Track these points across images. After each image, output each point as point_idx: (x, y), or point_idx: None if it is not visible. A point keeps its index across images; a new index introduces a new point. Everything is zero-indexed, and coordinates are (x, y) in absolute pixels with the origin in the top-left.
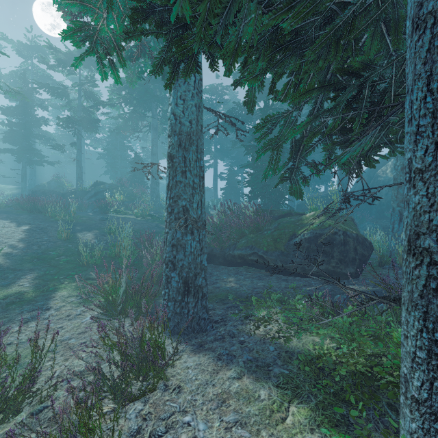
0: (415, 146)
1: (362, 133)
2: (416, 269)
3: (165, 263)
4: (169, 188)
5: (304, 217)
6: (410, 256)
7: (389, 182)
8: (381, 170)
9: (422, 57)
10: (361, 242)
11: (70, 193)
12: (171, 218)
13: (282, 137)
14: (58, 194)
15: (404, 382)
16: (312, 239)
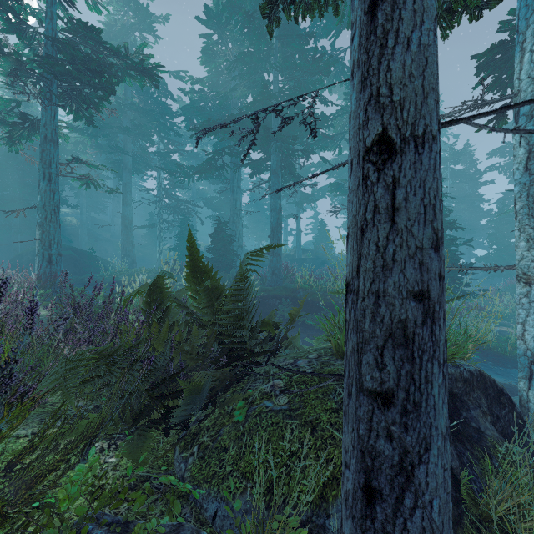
0: None
1: None
2: None
3: None
4: None
5: None
6: None
7: None
8: None
9: None
10: None
11: (299, 260)
12: None
13: None
14: (286, 260)
15: None
16: None
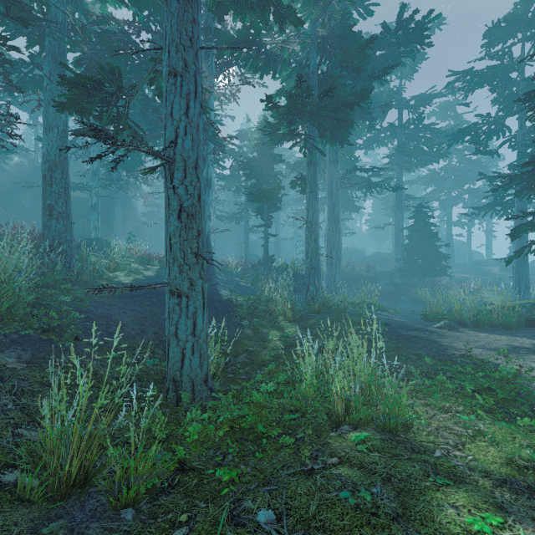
0: None
1: None
2: None
3: None
4: None
5: None
6: None
7: None
8: None
9: None
10: None
11: (392, 257)
12: None
13: None
14: (381, 258)
15: None
16: None
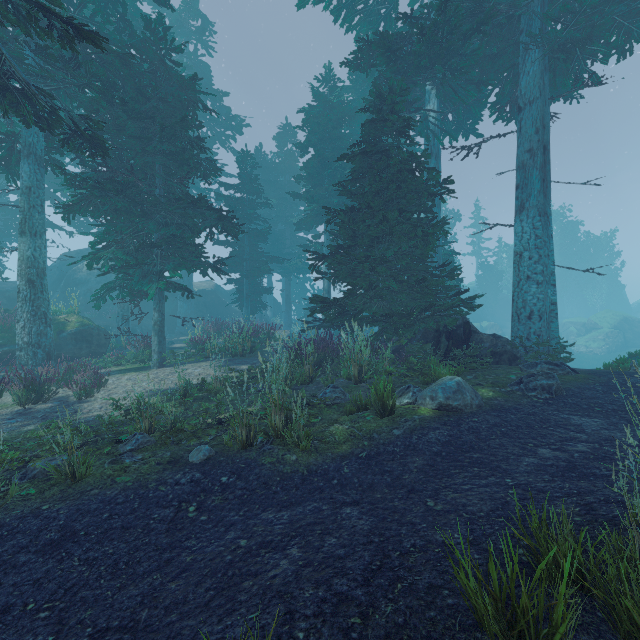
0: (157, 306)
1: (138, 293)
2: (157, 328)
3: (32, 345)
4: (31, 300)
5: (58, 318)
6: (156, 326)
7: (87, 282)
8: (78, 268)
9: (158, 290)
10: (108, 333)
11: None
12: (35, 318)
13: (107, 286)
14: None
15: (155, 351)
16: (78, 333)
